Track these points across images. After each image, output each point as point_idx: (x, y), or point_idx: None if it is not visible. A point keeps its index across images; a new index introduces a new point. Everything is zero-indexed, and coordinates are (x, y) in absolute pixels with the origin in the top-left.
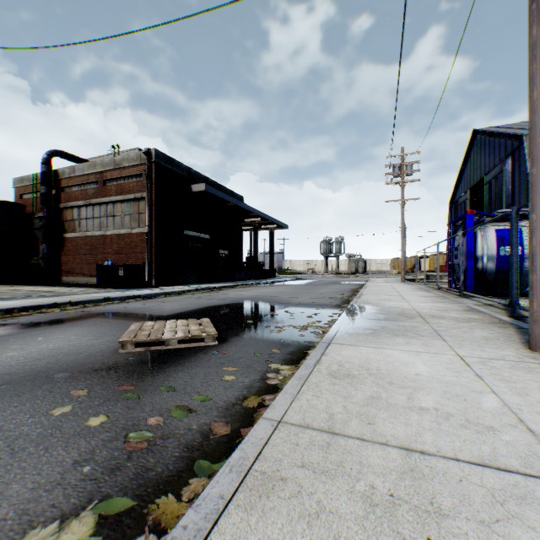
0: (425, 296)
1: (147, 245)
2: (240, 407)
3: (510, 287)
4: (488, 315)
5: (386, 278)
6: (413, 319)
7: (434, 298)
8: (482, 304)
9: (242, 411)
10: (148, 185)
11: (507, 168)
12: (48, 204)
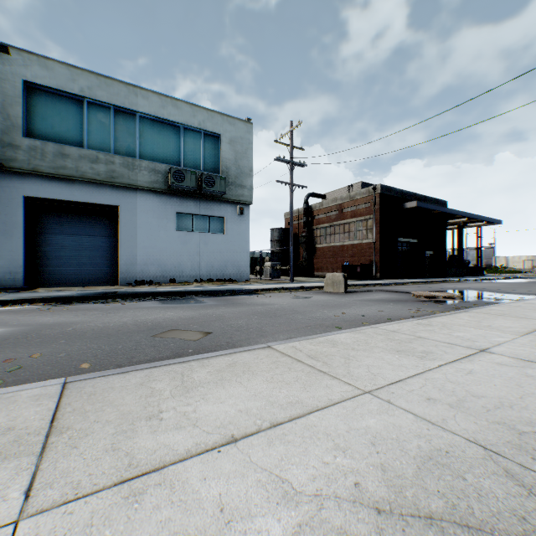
0: None
1: (374, 251)
2: None
3: None
4: None
5: None
6: None
7: None
8: None
9: None
10: (374, 210)
11: None
12: (307, 228)
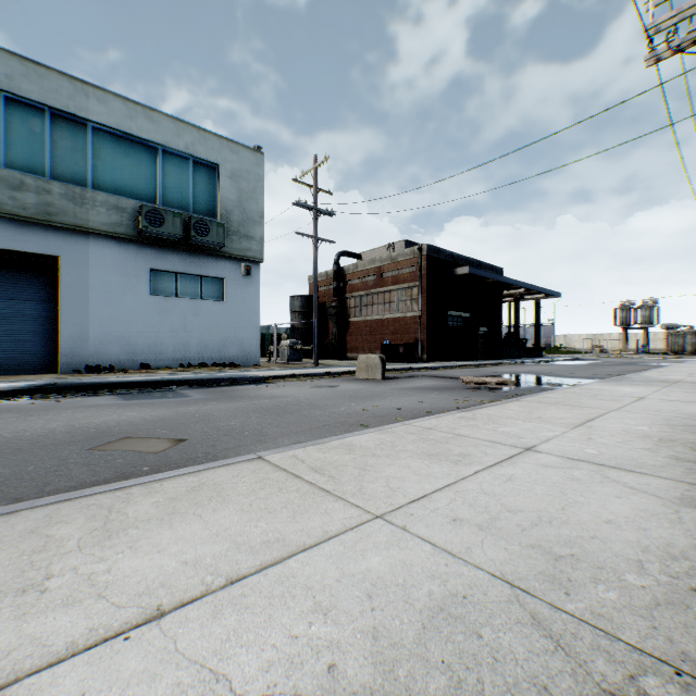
0: None
1: (420, 327)
2: None
3: None
4: None
5: None
6: (663, 382)
7: None
8: None
9: None
10: (420, 275)
11: None
12: (338, 296)
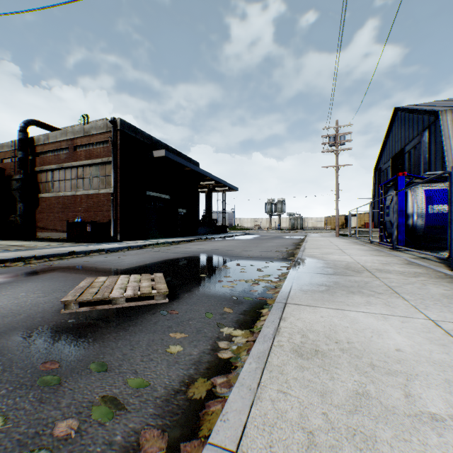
0: (362, 250)
1: (112, 204)
2: (184, 398)
3: (450, 242)
4: (431, 269)
5: (322, 233)
6: (361, 273)
7: (371, 251)
8: (417, 257)
9: (186, 404)
10: (113, 150)
11: (424, 139)
12: (25, 167)
